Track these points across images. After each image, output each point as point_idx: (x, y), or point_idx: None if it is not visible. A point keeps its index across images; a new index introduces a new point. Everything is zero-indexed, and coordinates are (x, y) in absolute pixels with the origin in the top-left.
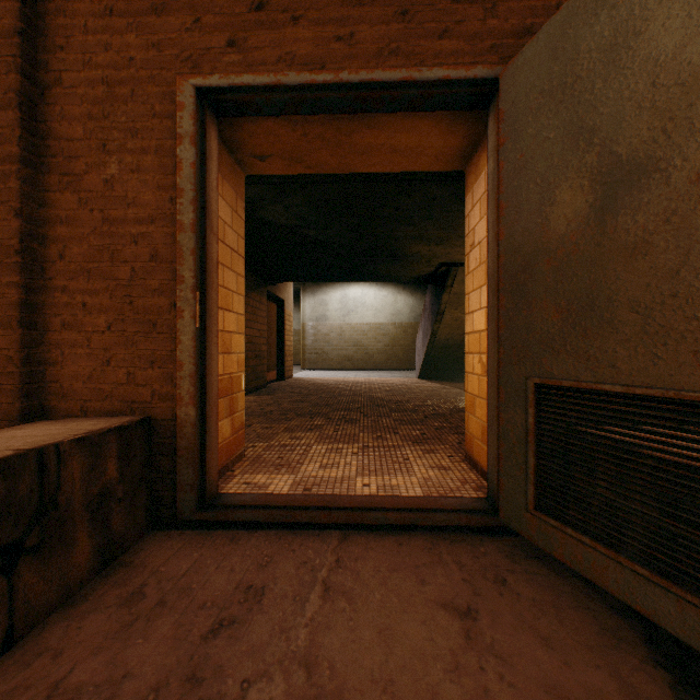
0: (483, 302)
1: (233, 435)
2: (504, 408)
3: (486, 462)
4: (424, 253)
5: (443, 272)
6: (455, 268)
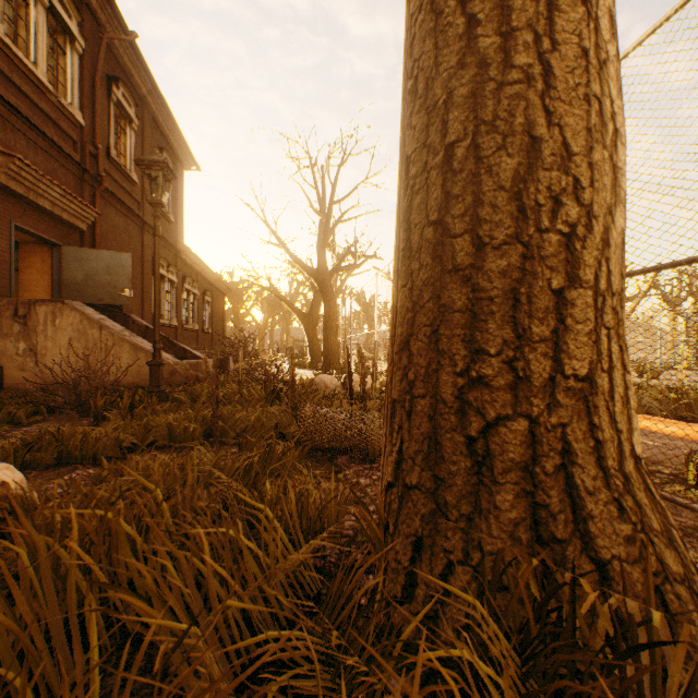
0: (40, 285)
1: None
2: None
3: None
4: None
5: None
6: None
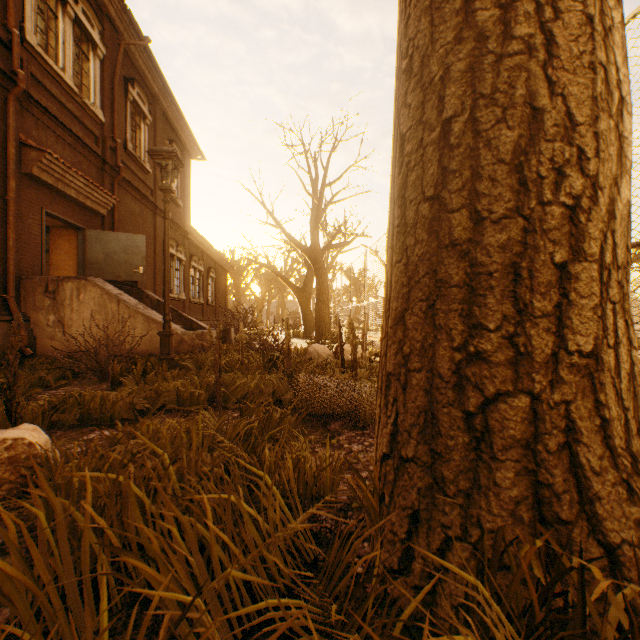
0: (67, 264)
1: None
2: None
3: None
4: None
5: None
6: None
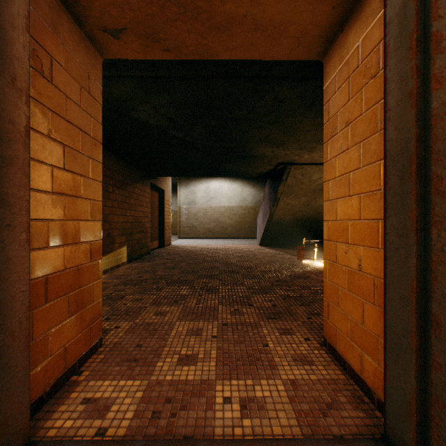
0: (355, 188)
1: (83, 331)
2: (445, 349)
3: (360, 366)
4: (268, 154)
5: (280, 170)
6: (289, 166)
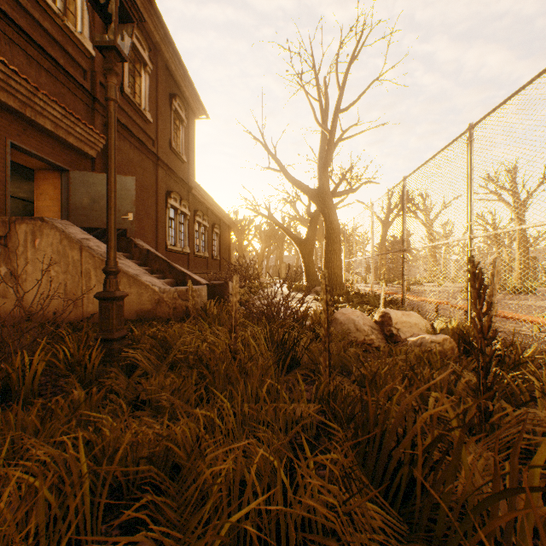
0: (51, 210)
1: None
2: None
3: None
4: None
5: None
6: None
